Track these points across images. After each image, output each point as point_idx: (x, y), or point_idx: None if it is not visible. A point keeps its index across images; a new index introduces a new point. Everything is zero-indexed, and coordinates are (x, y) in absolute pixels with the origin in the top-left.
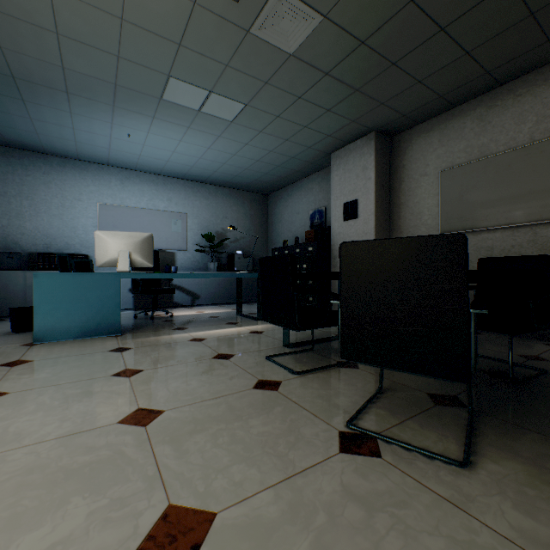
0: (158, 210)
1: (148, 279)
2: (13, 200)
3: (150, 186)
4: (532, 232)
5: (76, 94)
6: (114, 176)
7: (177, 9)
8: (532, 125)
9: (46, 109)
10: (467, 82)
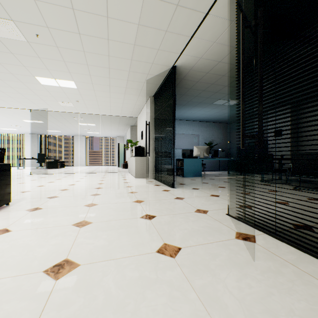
0: (189, 134)
1: None
2: None
3: (186, 125)
4: None
5: (186, 105)
6: (176, 123)
7: (233, 89)
8: None
9: None
10: None
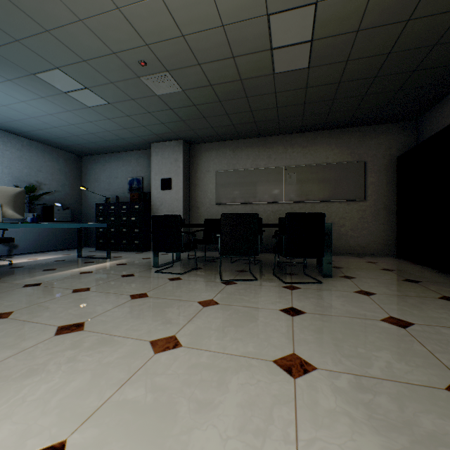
0: None
1: None
2: None
3: None
4: (252, 207)
5: None
6: None
7: (99, 49)
8: (252, 161)
9: None
10: (230, 134)
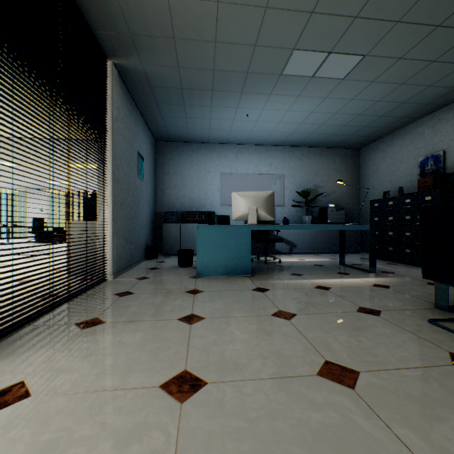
0: (261, 174)
1: (259, 230)
2: (172, 177)
3: (255, 155)
4: None
5: (218, 89)
6: (231, 151)
7: None
8: None
9: (196, 108)
10: None
